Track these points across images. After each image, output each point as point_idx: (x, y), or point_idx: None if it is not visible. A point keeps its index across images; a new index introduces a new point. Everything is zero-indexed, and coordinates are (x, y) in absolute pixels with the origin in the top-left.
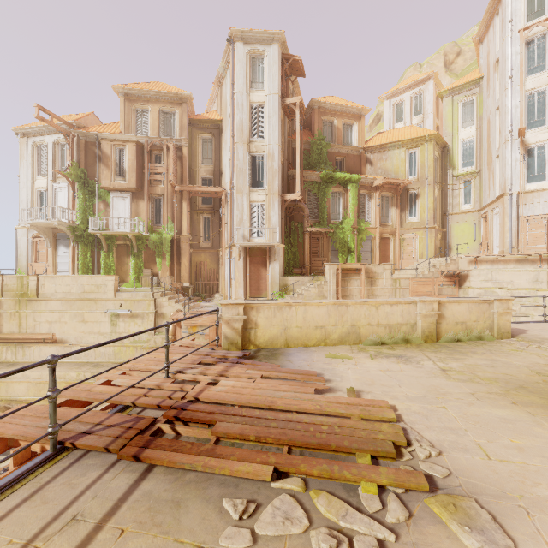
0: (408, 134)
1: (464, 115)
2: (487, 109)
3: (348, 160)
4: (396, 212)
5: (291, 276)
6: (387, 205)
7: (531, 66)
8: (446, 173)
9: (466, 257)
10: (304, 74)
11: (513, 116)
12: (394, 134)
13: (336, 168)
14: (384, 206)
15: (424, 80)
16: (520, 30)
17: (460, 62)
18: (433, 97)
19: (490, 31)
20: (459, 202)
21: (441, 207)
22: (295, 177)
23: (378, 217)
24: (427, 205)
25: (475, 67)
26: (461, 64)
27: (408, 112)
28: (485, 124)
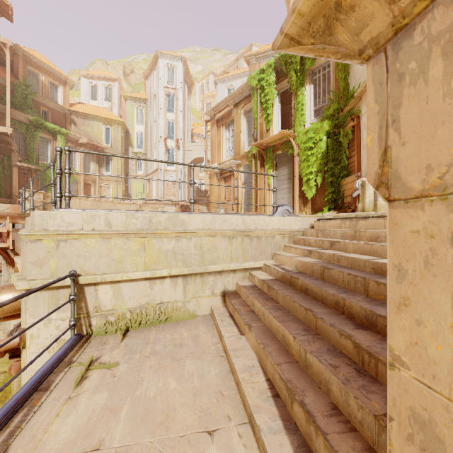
0: (104, 114)
1: (138, 116)
2: (150, 119)
3: (54, 114)
4: (96, 167)
5: (1, 204)
6: (89, 159)
7: (169, 107)
8: (128, 149)
9: (141, 200)
10: (12, 20)
11: (162, 129)
12: (94, 109)
13: (41, 116)
14: (87, 160)
15: (113, 79)
16: (165, 86)
17: (133, 78)
18: (119, 94)
19: (151, 76)
20: (135, 169)
21: (125, 170)
22: (0, 111)
23: (82, 167)
24: (118, 166)
25: (142, 86)
26: (134, 79)
27: (101, 96)
28: (149, 127)
